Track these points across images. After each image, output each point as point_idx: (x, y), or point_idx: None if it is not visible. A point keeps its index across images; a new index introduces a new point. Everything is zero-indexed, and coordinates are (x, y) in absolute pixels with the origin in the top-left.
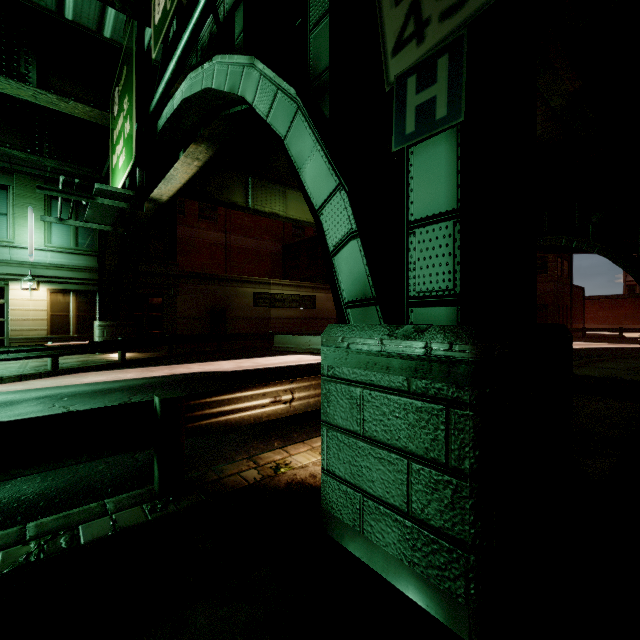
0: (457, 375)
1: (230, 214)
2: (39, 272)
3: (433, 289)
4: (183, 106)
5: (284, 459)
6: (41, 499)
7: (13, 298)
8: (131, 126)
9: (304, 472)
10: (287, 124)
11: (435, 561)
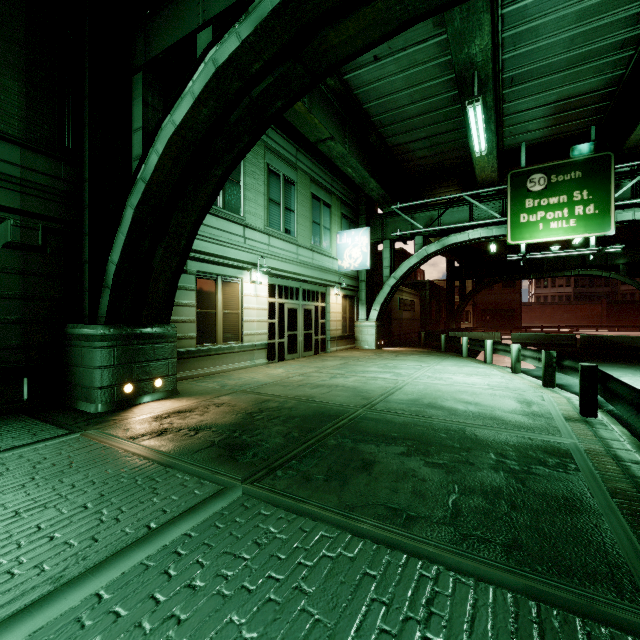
0: None
1: None
2: (340, 280)
3: None
4: None
5: None
6: None
7: (331, 302)
8: (602, 213)
9: None
10: None
11: None
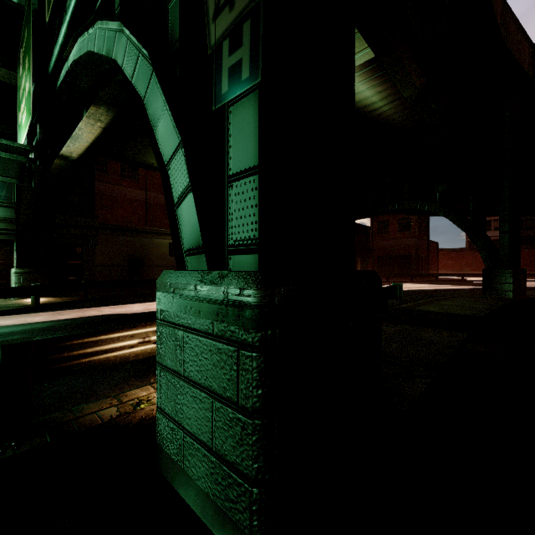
0: (244, 318)
1: (150, 174)
2: None
3: (245, 238)
4: (74, 68)
5: (148, 395)
6: None
7: None
8: (29, 85)
9: None
10: (146, 85)
11: (230, 494)
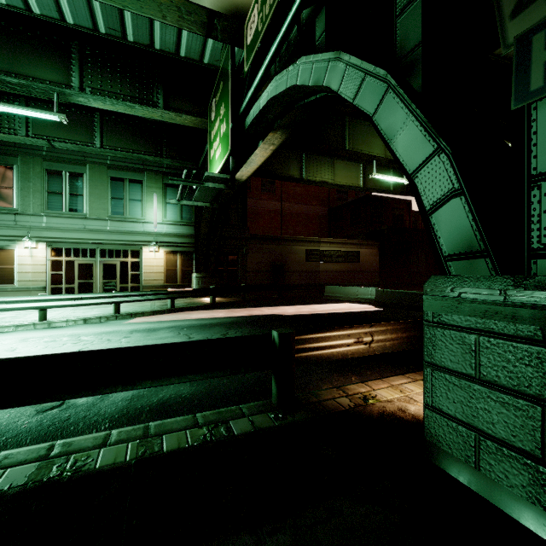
0: None
1: (285, 186)
2: (159, 239)
3: None
4: (269, 104)
5: (369, 392)
6: (194, 398)
7: (145, 258)
8: (227, 126)
9: (391, 406)
10: (376, 103)
11: None
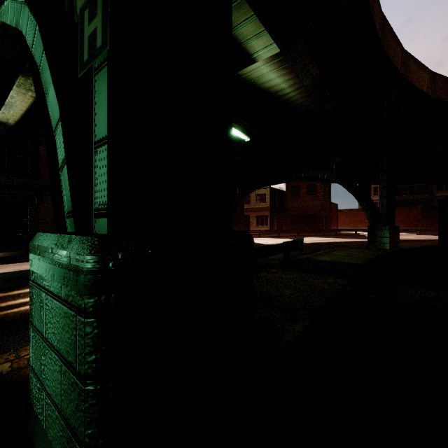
0: (80, 284)
1: None
2: None
3: (105, 202)
4: None
5: None
6: None
7: None
8: None
9: None
10: (40, 54)
11: None
